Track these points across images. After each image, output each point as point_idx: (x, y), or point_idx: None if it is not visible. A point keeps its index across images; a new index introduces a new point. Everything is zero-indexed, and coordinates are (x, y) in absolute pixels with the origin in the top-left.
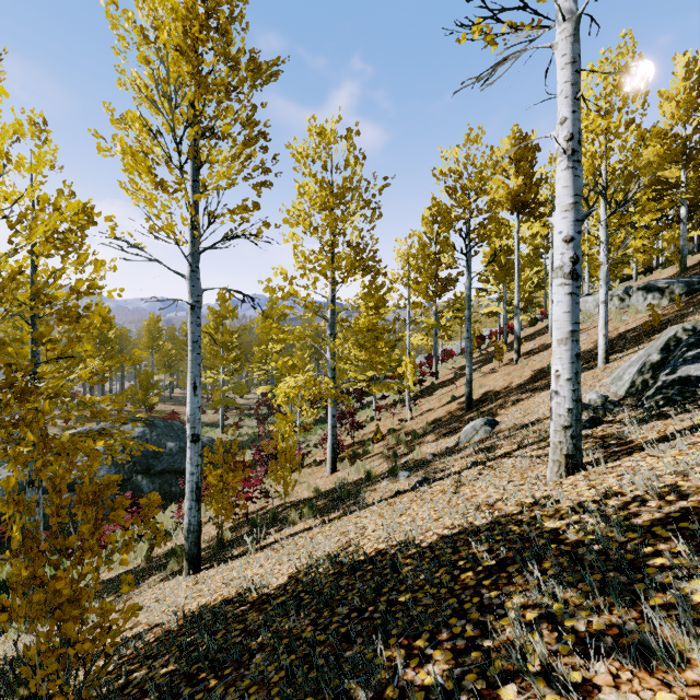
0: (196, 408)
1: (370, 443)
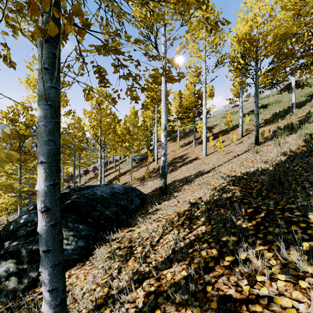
0: None
1: None
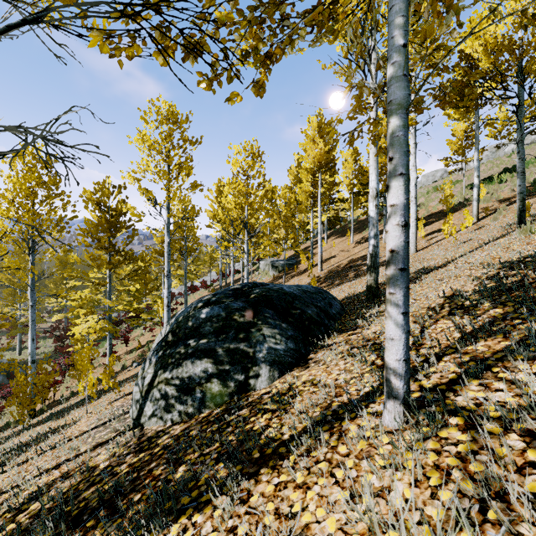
0: (34, 349)
1: (135, 350)
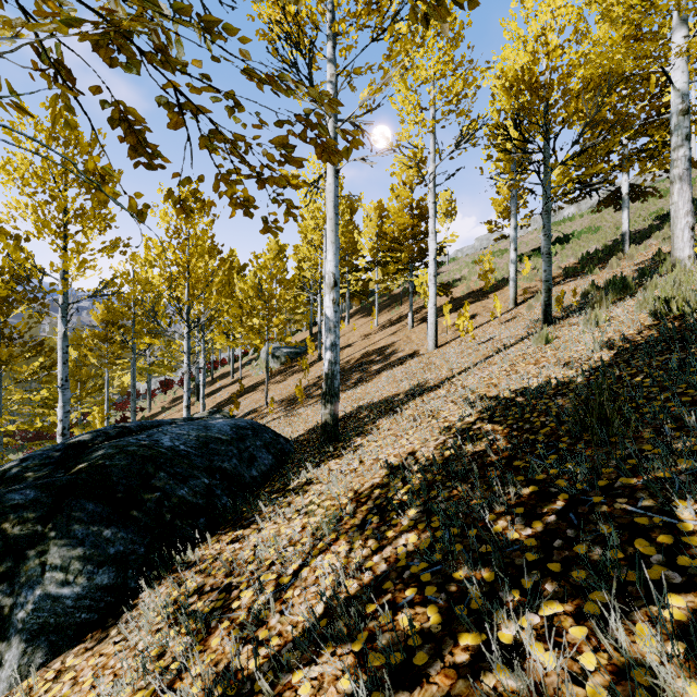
0: None
1: None
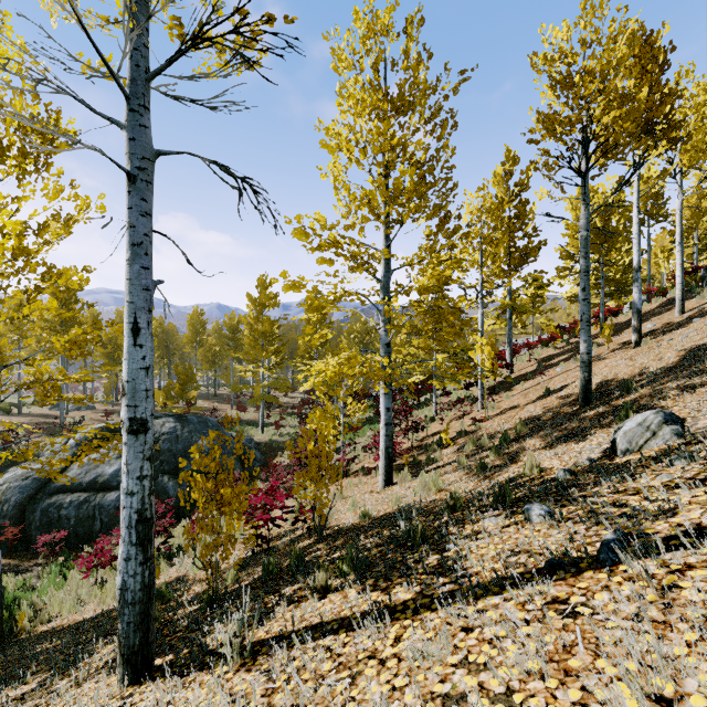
0: (138, 369)
1: (435, 448)
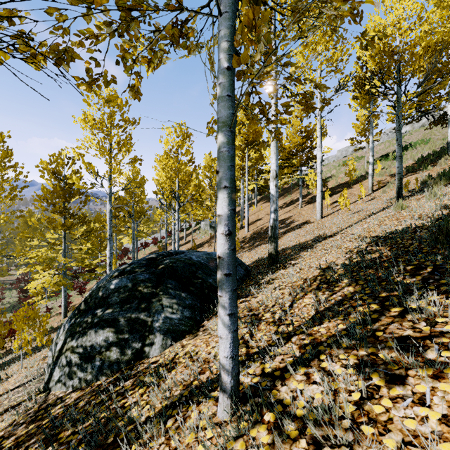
0: None
1: None
